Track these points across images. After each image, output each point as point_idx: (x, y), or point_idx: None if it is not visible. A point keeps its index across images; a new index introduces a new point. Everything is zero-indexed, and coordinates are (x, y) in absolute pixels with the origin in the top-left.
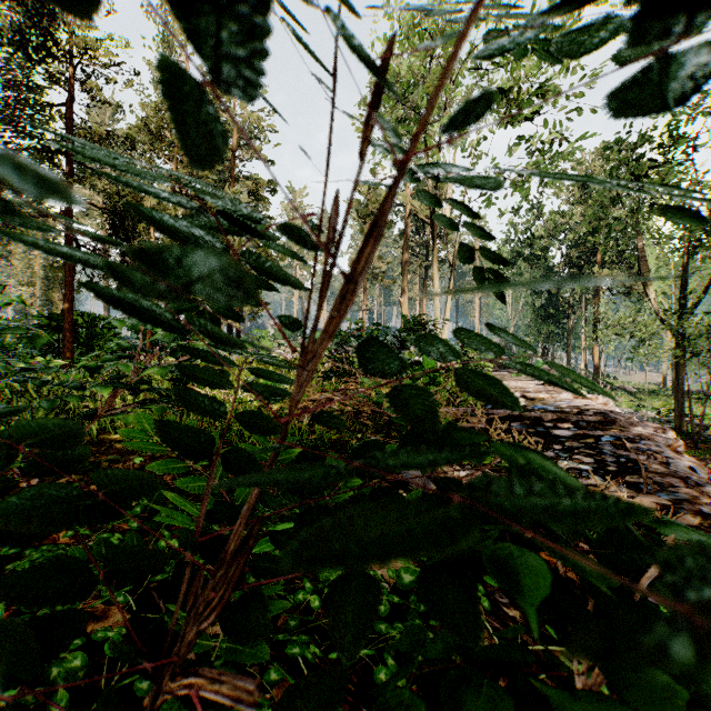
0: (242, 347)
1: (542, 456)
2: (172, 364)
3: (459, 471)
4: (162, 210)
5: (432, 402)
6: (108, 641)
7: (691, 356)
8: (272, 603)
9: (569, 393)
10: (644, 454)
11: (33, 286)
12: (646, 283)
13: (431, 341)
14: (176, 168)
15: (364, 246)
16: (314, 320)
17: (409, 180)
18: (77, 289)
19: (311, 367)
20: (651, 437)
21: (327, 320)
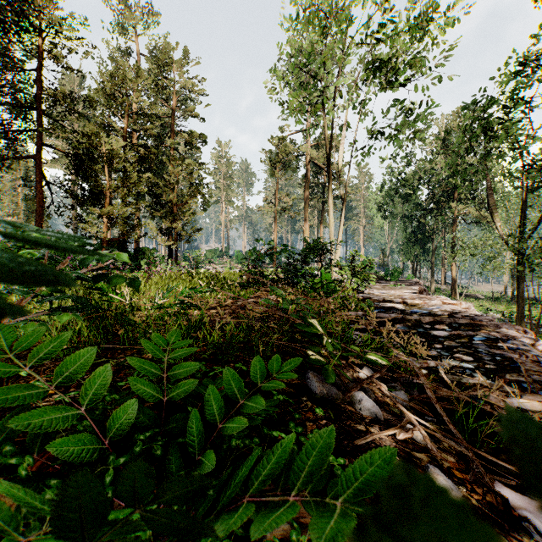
0: None
1: None
2: None
3: (357, 372)
4: (114, 154)
5: None
6: None
7: (530, 270)
8: None
9: (438, 300)
10: (516, 353)
11: (17, 216)
12: (493, 214)
13: None
14: (127, 123)
15: None
16: None
17: None
18: (46, 217)
19: None
20: (516, 337)
21: None
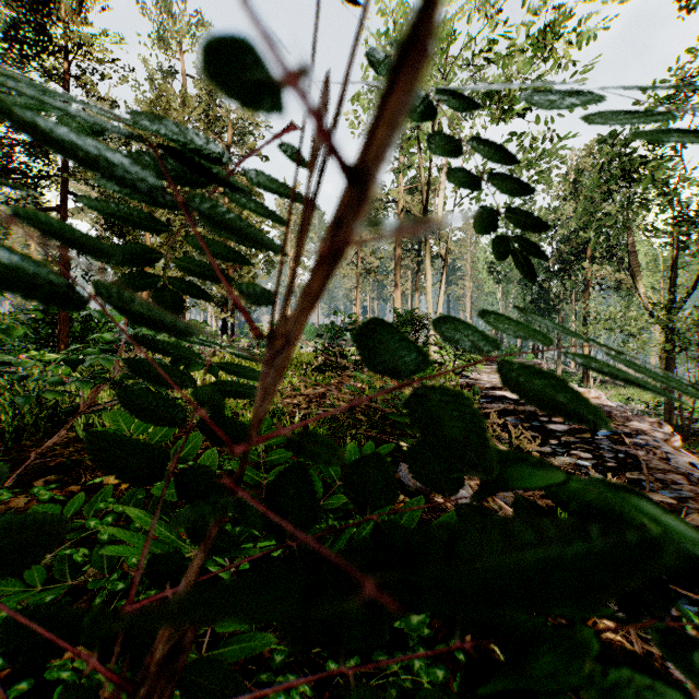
0: (190, 332)
1: (652, 502)
2: (125, 358)
3: None
4: None
5: (478, 417)
6: (60, 684)
7: (681, 349)
8: (254, 637)
9: None
10: (643, 450)
11: None
12: (635, 278)
13: (459, 326)
14: None
15: (387, 94)
16: (289, 282)
17: (424, 115)
18: (72, 283)
19: (281, 362)
20: (648, 431)
21: (308, 275)
